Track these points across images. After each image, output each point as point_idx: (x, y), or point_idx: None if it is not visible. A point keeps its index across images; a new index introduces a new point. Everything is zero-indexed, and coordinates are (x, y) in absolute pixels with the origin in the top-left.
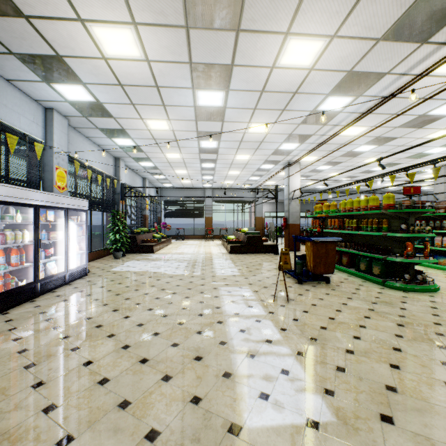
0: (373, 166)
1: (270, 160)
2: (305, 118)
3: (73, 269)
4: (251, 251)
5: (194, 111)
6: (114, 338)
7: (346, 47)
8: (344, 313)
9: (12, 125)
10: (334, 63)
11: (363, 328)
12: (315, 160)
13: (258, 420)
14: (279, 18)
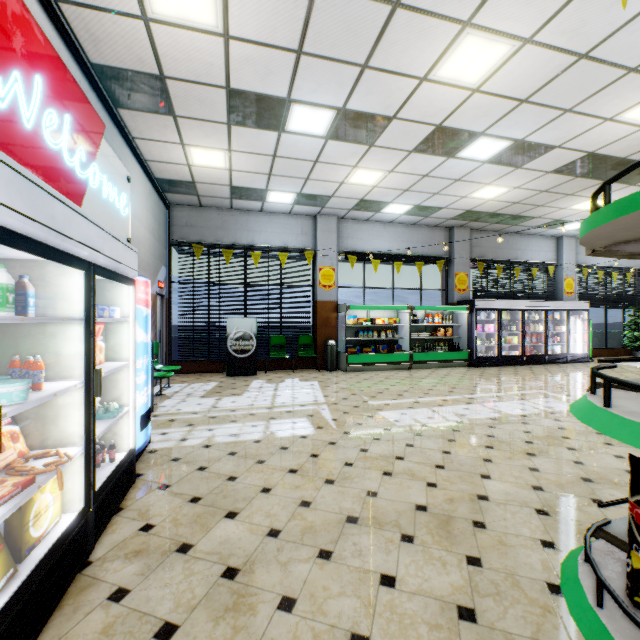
0: None
1: None
2: None
3: (573, 354)
4: None
5: None
6: (572, 378)
7: None
8: None
9: (534, 260)
10: None
11: None
12: None
13: None
14: None
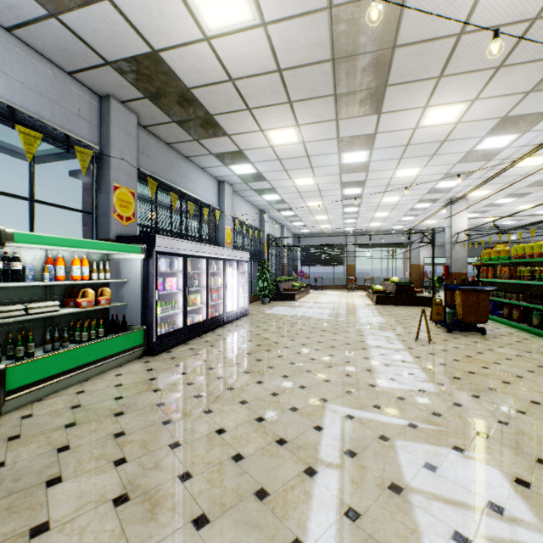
0: None
1: (426, 199)
2: (461, 158)
3: (241, 308)
4: (400, 303)
5: (338, 167)
6: (289, 348)
7: (492, 103)
8: (485, 354)
9: (203, 200)
10: (483, 115)
11: (496, 364)
12: (488, 194)
13: (387, 385)
14: (416, 100)
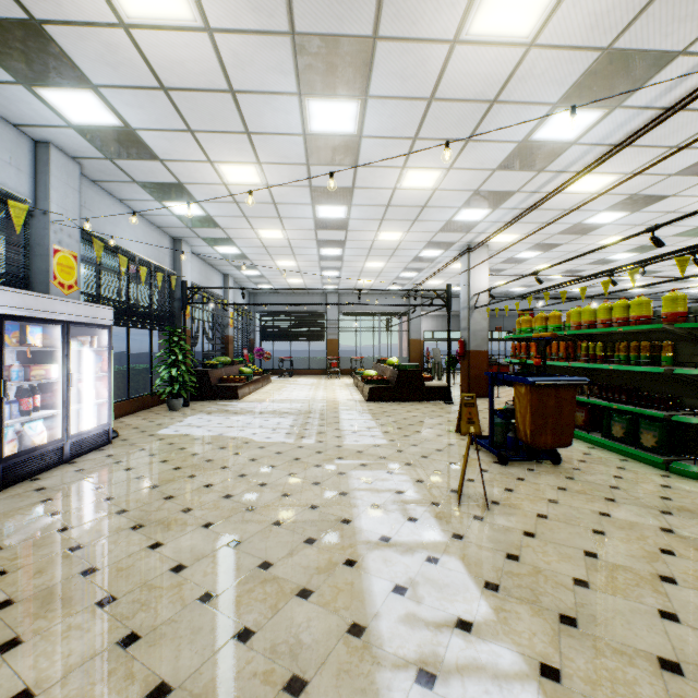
0: (613, 251)
1: (437, 242)
2: (506, 157)
3: (81, 433)
4: (404, 398)
5: (303, 144)
6: (111, 609)
7: None
8: (613, 539)
9: None
10: (579, 30)
11: (672, 585)
12: (514, 241)
13: None
14: None
